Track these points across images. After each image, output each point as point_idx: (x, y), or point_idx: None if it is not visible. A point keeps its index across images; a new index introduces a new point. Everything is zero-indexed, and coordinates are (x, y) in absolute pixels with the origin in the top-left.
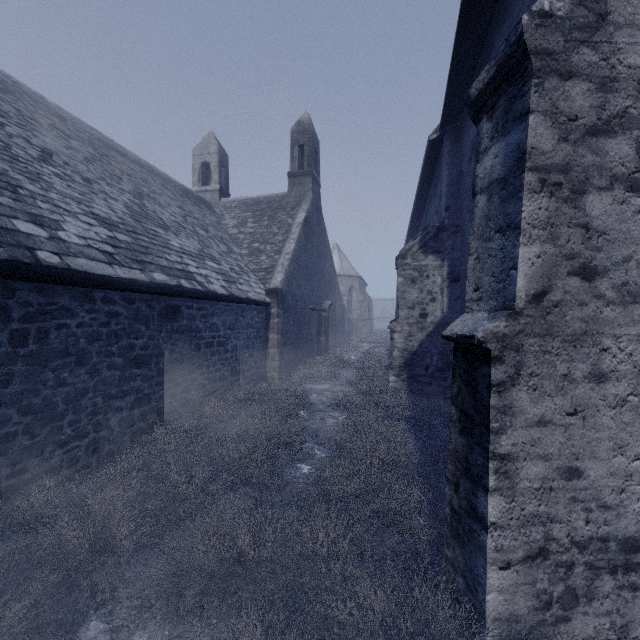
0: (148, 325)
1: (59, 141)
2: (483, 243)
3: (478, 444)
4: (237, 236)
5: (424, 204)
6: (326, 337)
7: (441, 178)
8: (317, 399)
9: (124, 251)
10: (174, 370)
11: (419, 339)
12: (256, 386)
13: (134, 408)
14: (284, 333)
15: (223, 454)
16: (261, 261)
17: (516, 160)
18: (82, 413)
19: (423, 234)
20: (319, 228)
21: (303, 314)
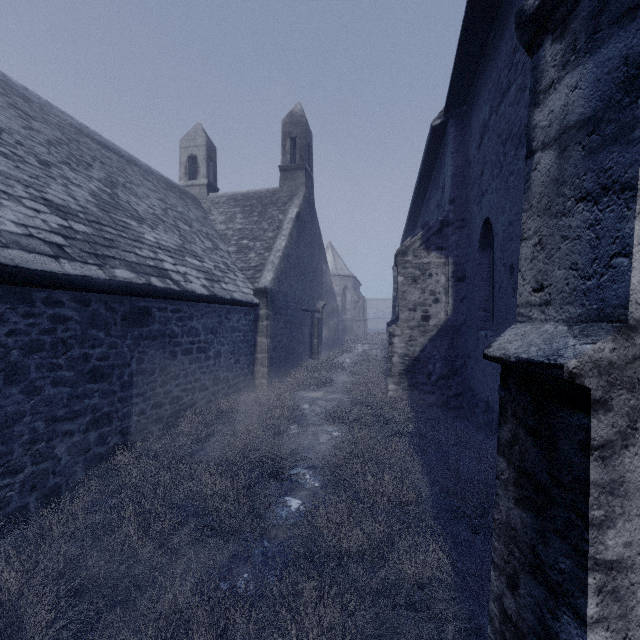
0: (108, 331)
1: (16, 120)
2: (551, 220)
3: (561, 536)
4: (225, 232)
5: (423, 199)
6: (319, 339)
7: (444, 169)
8: (309, 410)
9: (80, 243)
10: (143, 382)
11: (421, 344)
12: (243, 395)
13: (89, 431)
14: (274, 336)
15: (193, 490)
16: (250, 259)
17: (621, 82)
18: (15, 442)
19: (425, 229)
20: (312, 225)
21: (295, 315)
